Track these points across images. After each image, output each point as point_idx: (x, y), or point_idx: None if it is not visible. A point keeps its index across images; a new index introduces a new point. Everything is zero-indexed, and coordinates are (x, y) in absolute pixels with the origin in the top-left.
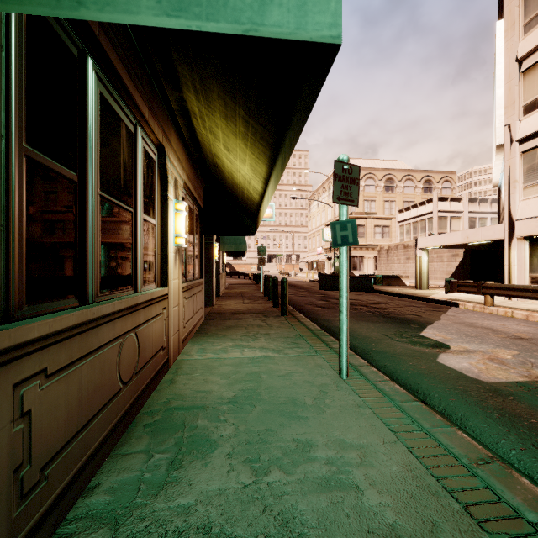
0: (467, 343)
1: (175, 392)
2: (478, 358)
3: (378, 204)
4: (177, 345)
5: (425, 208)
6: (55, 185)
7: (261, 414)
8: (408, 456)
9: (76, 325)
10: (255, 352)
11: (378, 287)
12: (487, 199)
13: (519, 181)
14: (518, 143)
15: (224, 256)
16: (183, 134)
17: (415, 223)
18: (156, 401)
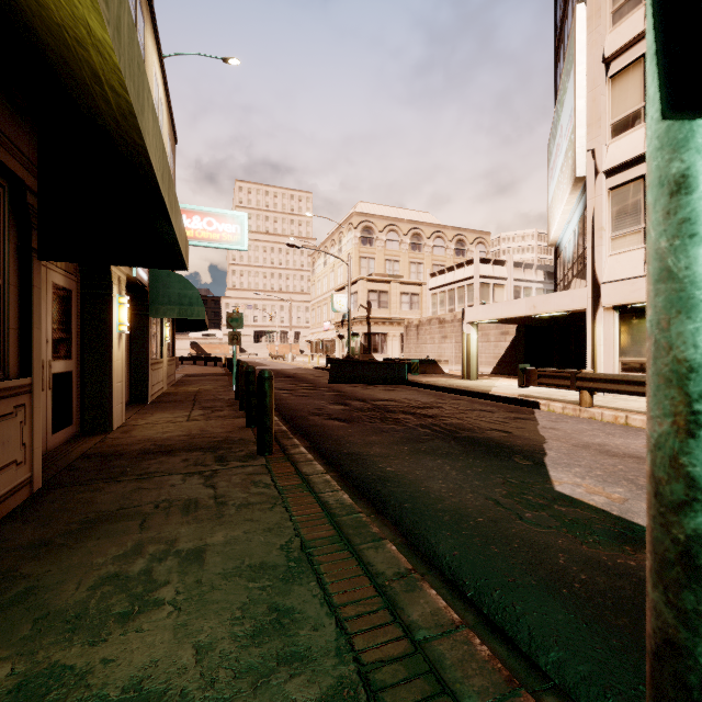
0: None
1: None
2: None
3: (403, 266)
4: None
5: (464, 272)
6: None
7: None
8: None
9: None
10: None
11: (412, 377)
12: (532, 265)
13: (605, 230)
14: (604, 176)
15: (166, 329)
16: None
17: (452, 291)
18: None
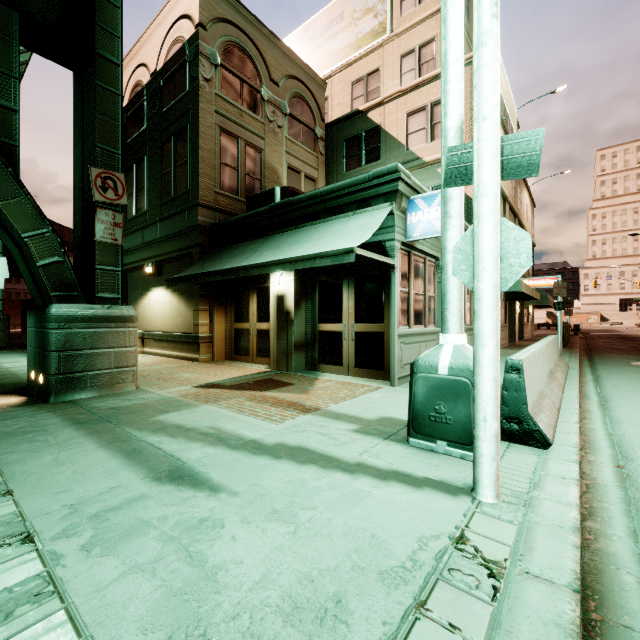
0: None
1: None
2: None
3: None
4: None
5: None
6: None
7: None
8: None
9: None
10: None
11: None
12: None
13: None
14: None
15: (530, 309)
16: None
17: None
18: None
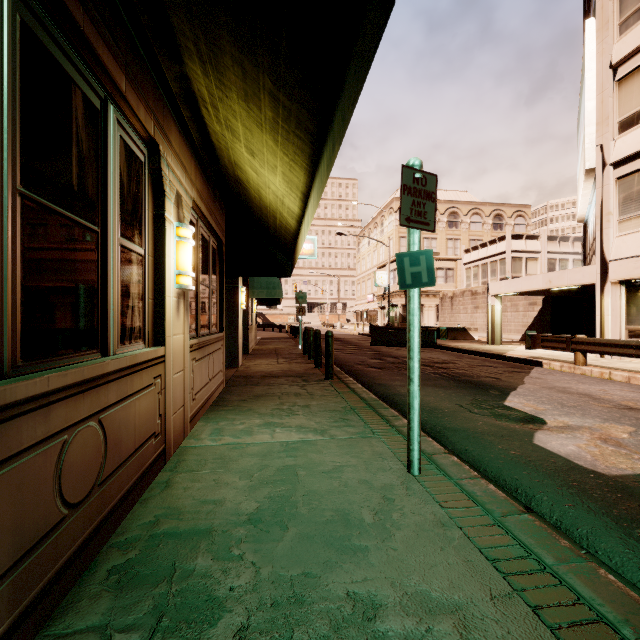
0: (566, 416)
1: (169, 502)
2: (586, 438)
3: (440, 243)
4: (182, 427)
5: (497, 248)
6: None
7: (296, 541)
8: (535, 624)
9: None
10: (291, 434)
11: (442, 342)
12: (568, 237)
13: (613, 214)
14: (612, 167)
15: (255, 304)
16: (191, 134)
17: (485, 265)
18: (138, 520)
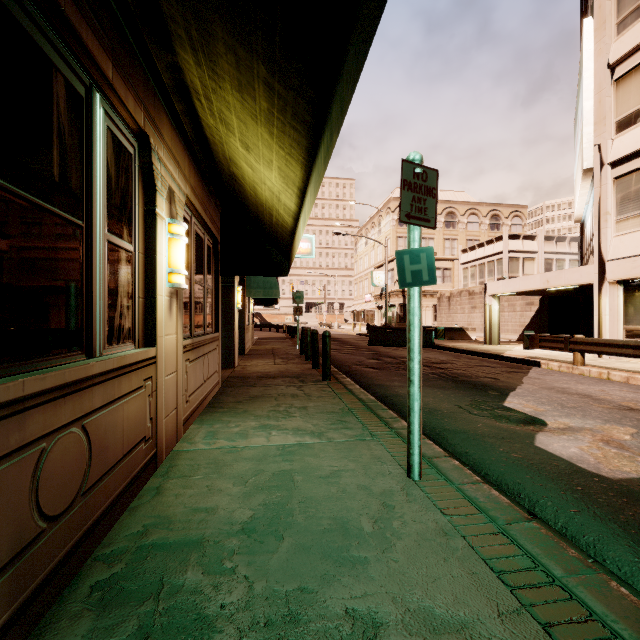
0: (567, 417)
1: (159, 511)
2: (588, 440)
3: (437, 243)
4: (174, 430)
5: (494, 248)
6: None
7: (292, 553)
8: None
9: None
10: (287, 437)
11: (440, 342)
12: (565, 237)
13: (611, 214)
14: (610, 167)
15: (251, 304)
16: (185, 128)
17: (482, 265)
18: (125, 530)
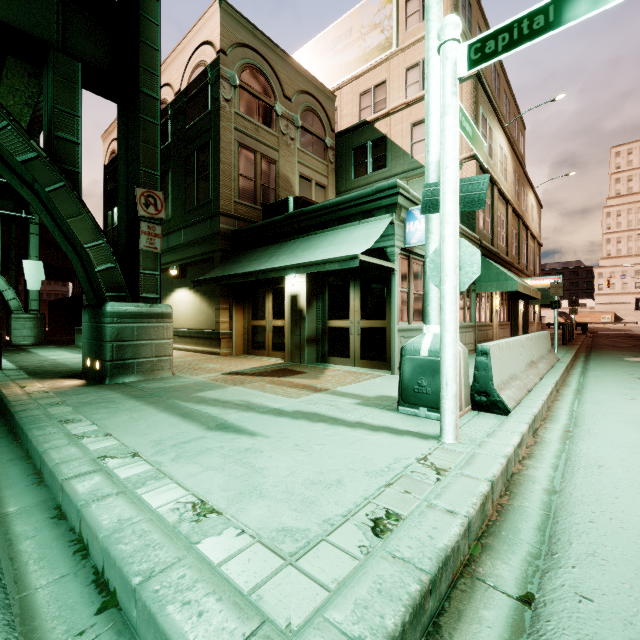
0: None
1: None
2: None
3: None
4: None
5: None
6: (477, 304)
7: None
8: None
9: (480, 325)
10: None
11: None
12: None
13: None
14: None
15: (536, 308)
16: None
17: None
18: None
